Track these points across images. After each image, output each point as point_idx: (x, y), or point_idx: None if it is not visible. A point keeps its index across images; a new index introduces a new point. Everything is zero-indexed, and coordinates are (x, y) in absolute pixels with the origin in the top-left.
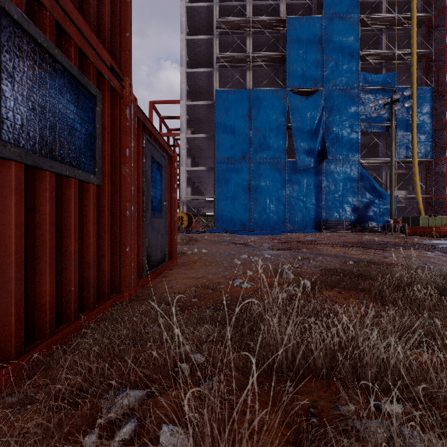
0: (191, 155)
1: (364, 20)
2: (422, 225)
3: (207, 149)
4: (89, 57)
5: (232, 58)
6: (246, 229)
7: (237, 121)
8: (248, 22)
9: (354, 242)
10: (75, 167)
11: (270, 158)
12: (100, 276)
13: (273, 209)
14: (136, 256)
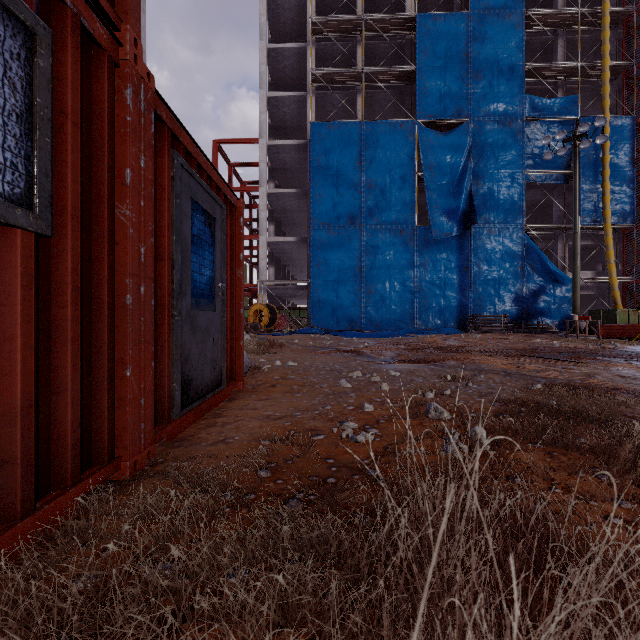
0: (274, 219)
1: (532, 18)
2: (619, 323)
3: (299, 211)
4: None
5: (336, 75)
6: (356, 328)
7: (342, 168)
8: (359, 21)
9: (523, 348)
10: None
11: (391, 223)
12: (51, 437)
13: (396, 298)
14: (152, 384)
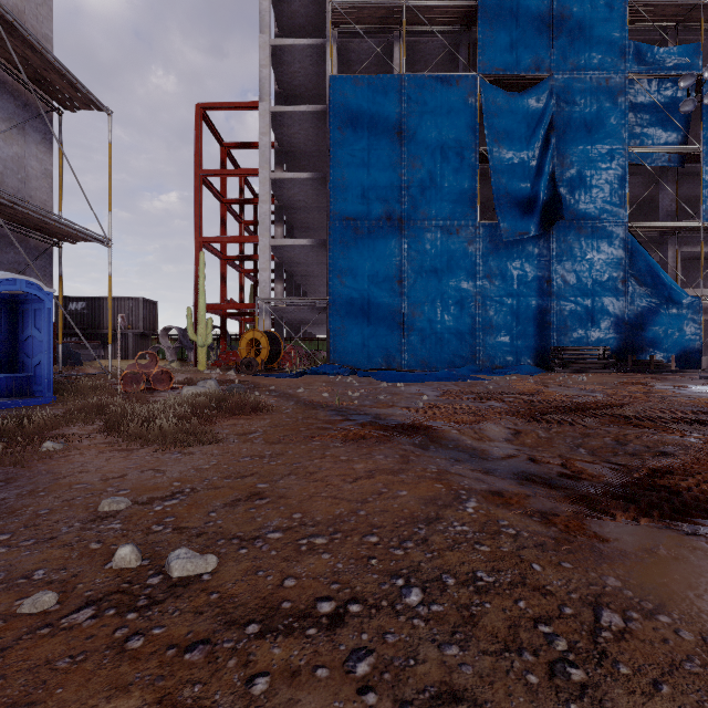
0: (282, 219)
1: None
2: None
3: (316, 209)
4: None
5: (366, 13)
6: (395, 366)
7: (374, 140)
8: None
9: None
10: None
11: (444, 218)
12: None
13: (450, 324)
14: None
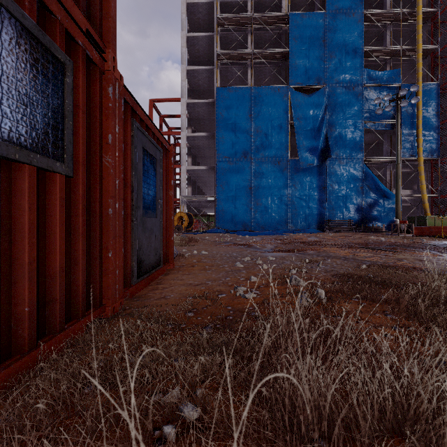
0: (191, 154)
1: (368, 16)
2: (428, 226)
3: (208, 148)
4: (53, 12)
5: (234, 55)
6: (248, 229)
7: (238, 119)
8: (250, 18)
9: (360, 242)
10: (32, 151)
11: (272, 156)
12: (72, 289)
13: (275, 208)
14: (122, 262)
